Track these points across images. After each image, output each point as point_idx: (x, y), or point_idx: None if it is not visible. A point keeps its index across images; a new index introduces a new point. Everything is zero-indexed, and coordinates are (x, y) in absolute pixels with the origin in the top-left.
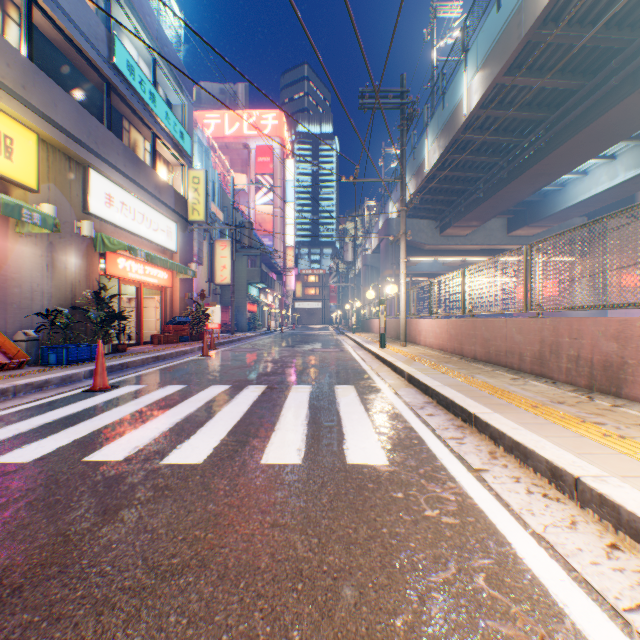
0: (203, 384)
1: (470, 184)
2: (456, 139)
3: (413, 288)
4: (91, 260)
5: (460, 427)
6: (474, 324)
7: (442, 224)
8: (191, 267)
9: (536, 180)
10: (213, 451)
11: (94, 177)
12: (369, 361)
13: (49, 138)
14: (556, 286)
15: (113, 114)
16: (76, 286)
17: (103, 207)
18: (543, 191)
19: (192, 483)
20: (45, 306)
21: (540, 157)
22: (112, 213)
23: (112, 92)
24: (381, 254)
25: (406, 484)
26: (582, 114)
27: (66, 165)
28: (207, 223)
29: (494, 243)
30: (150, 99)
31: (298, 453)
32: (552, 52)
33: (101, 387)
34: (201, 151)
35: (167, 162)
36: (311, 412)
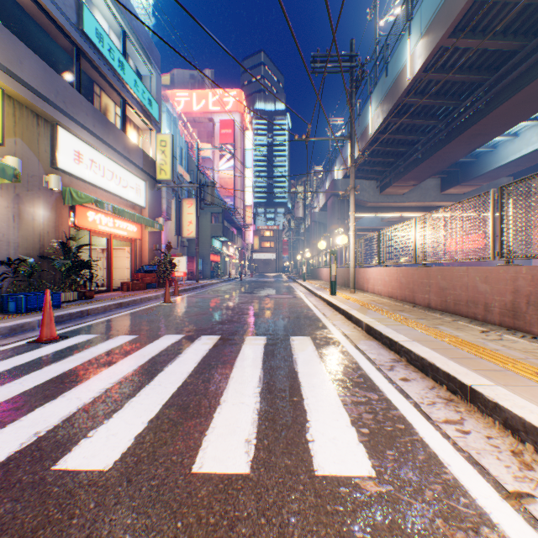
0: (155, 334)
1: (409, 147)
2: (399, 103)
3: (361, 239)
4: (60, 212)
5: (450, 401)
6: (428, 273)
7: (382, 184)
8: (159, 221)
9: (472, 140)
10: (132, 443)
11: (62, 134)
12: (322, 308)
13: (14, 94)
14: (537, 231)
15: (84, 79)
16: (44, 237)
17: (72, 163)
18: (475, 153)
19: (75, 523)
20: (11, 255)
21: (478, 118)
22: (81, 169)
23: (82, 57)
24: (328, 211)
25: (416, 533)
26: (522, 74)
27: (34, 122)
28: (173, 182)
29: (429, 200)
30: (119, 66)
31: (246, 449)
32: (496, 12)
33: (47, 338)
34: (169, 120)
35: (137, 127)
36: (265, 374)
